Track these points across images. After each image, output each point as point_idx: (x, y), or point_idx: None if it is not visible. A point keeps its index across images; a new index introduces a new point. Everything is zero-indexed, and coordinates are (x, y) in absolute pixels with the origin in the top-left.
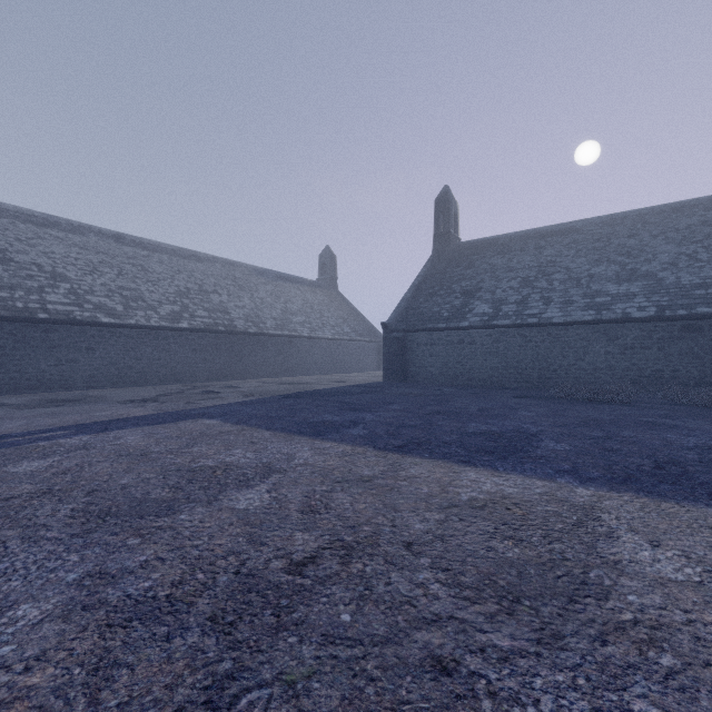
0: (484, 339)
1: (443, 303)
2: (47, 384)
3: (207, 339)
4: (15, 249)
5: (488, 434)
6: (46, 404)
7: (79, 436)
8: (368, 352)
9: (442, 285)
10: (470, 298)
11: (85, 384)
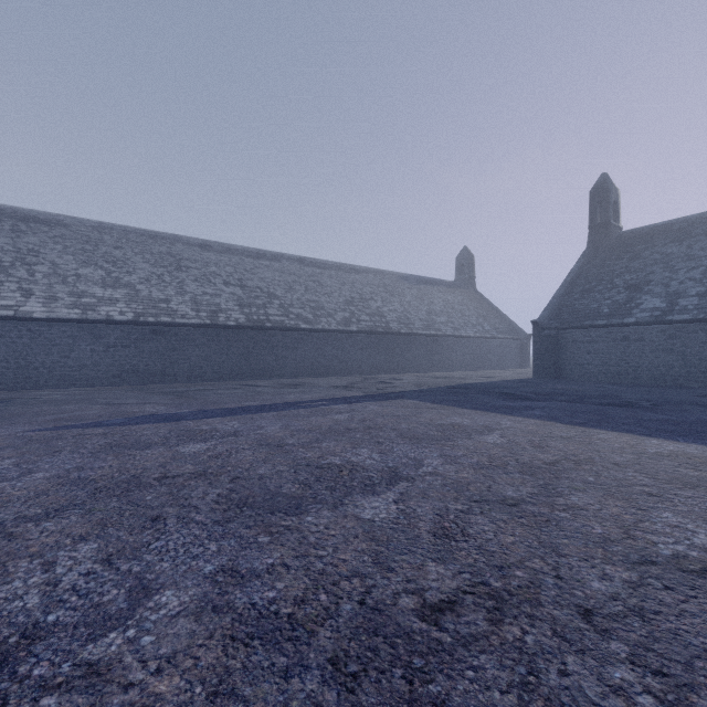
0: (655, 336)
1: (602, 298)
2: (270, 373)
3: (370, 340)
4: (246, 278)
5: (666, 421)
6: (285, 386)
7: (340, 405)
8: (510, 349)
9: (600, 280)
10: (636, 293)
11: (291, 374)
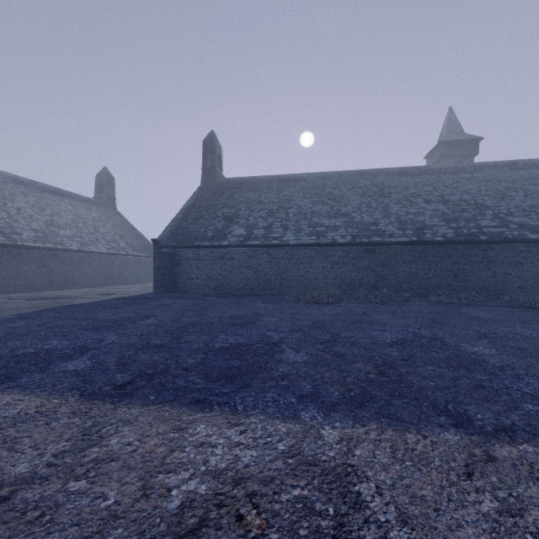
0: (240, 256)
1: (208, 225)
2: None
3: None
4: None
5: (235, 348)
6: None
7: None
8: (146, 265)
9: (208, 210)
10: (230, 222)
11: None
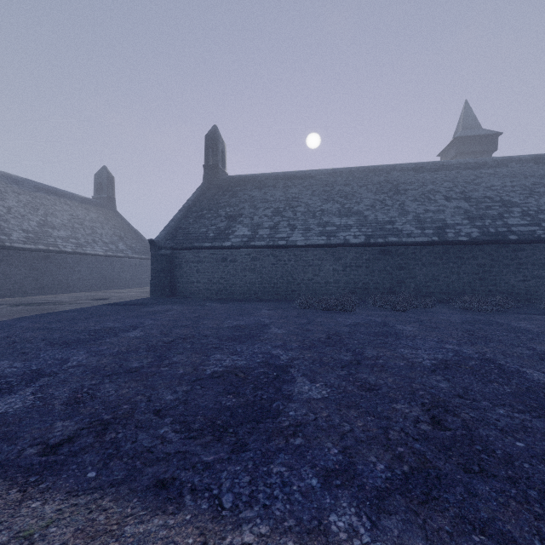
0: (244, 258)
1: (210, 224)
2: None
3: None
4: None
5: (231, 375)
6: None
7: None
8: (146, 268)
9: (210, 209)
10: (233, 222)
11: None
